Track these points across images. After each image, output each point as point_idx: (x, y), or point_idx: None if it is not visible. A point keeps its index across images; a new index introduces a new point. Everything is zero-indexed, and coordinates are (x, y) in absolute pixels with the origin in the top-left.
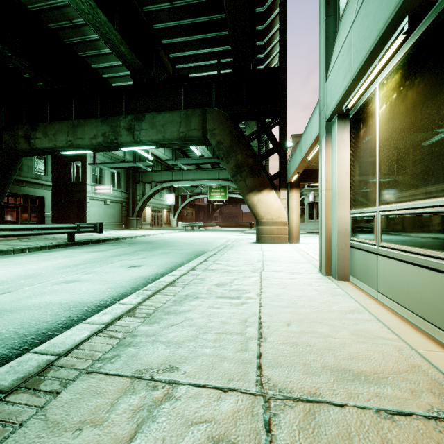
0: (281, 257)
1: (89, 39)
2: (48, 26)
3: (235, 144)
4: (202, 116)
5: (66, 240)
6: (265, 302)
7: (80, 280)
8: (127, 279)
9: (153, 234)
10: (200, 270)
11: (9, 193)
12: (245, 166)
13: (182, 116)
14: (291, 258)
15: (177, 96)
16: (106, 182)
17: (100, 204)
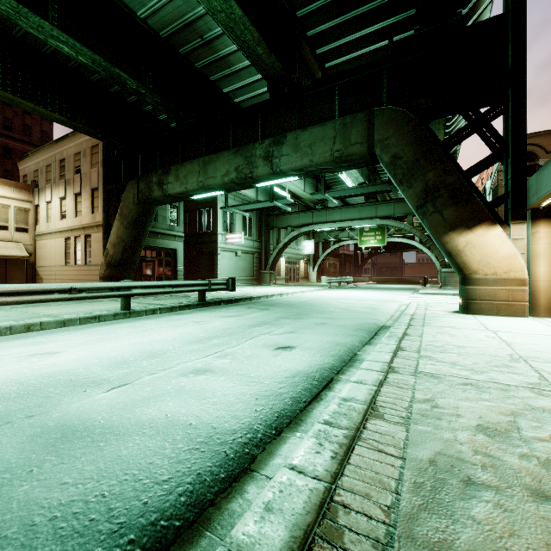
0: None
1: (221, 55)
2: (179, 52)
3: (423, 156)
4: (368, 121)
5: (197, 299)
6: None
7: (213, 370)
8: (280, 377)
9: (292, 293)
10: (407, 374)
11: (146, 247)
12: (441, 189)
13: (336, 127)
14: None
15: (329, 102)
16: (237, 230)
17: (230, 255)
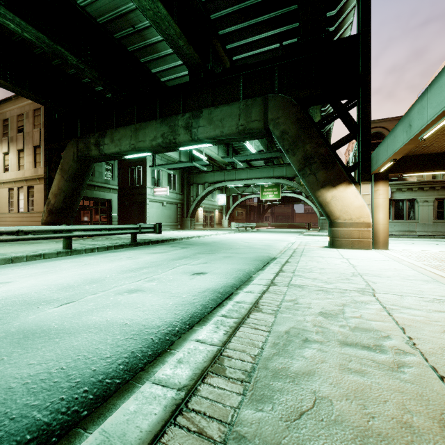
0: (382, 270)
1: (150, 43)
2: (114, 37)
3: (303, 133)
4: (264, 104)
5: (129, 240)
6: (442, 367)
7: (143, 290)
8: (194, 292)
9: (208, 235)
10: (282, 286)
11: (84, 197)
12: (315, 158)
13: (241, 107)
14: (399, 272)
15: (236, 88)
16: (163, 185)
17: (158, 205)
